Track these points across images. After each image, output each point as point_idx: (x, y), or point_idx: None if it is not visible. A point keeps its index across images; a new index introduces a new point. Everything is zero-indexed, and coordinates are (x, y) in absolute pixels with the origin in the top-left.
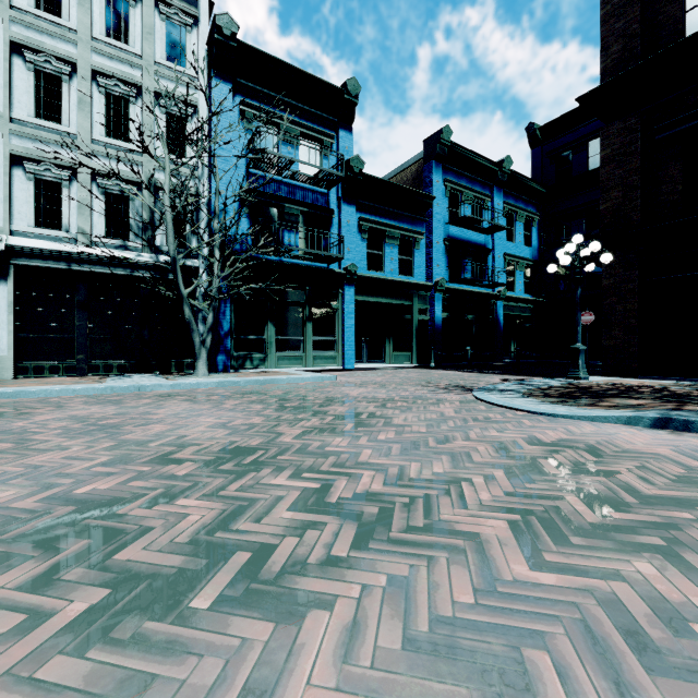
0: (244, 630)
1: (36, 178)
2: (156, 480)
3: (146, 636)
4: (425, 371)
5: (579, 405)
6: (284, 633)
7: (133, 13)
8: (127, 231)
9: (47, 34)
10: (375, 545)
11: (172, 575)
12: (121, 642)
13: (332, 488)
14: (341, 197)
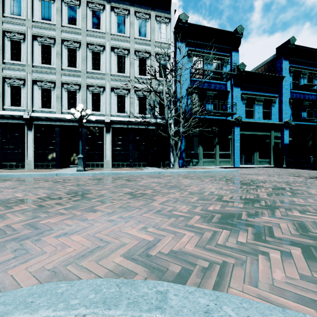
0: None
1: (117, 95)
2: (234, 208)
3: None
4: (281, 169)
5: None
6: None
7: (147, 24)
8: (145, 111)
9: (121, 41)
10: None
11: None
12: None
13: None
14: (233, 84)
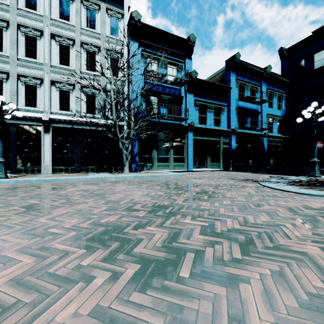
0: (212, 289)
1: (60, 89)
2: (132, 218)
3: (167, 287)
4: (228, 172)
5: (322, 190)
6: (232, 292)
7: (97, 16)
8: (94, 110)
9: (64, 29)
10: (253, 254)
11: (163, 260)
12: (158, 289)
13: (214, 225)
14: (187, 90)
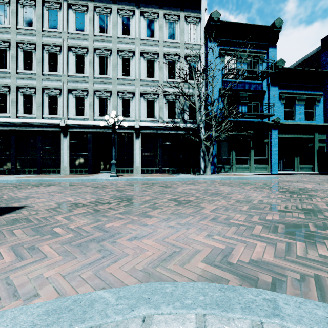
0: None
1: (146, 100)
2: (295, 218)
3: None
4: None
5: None
6: None
7: (177, 26)
8: (174, 115)
9: (150, 45)
10: None
11: None
12: None
13: None
14: (270, 83)
